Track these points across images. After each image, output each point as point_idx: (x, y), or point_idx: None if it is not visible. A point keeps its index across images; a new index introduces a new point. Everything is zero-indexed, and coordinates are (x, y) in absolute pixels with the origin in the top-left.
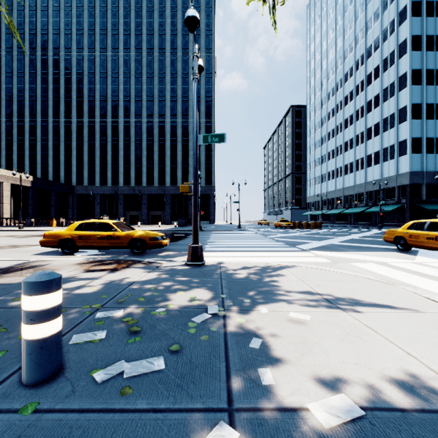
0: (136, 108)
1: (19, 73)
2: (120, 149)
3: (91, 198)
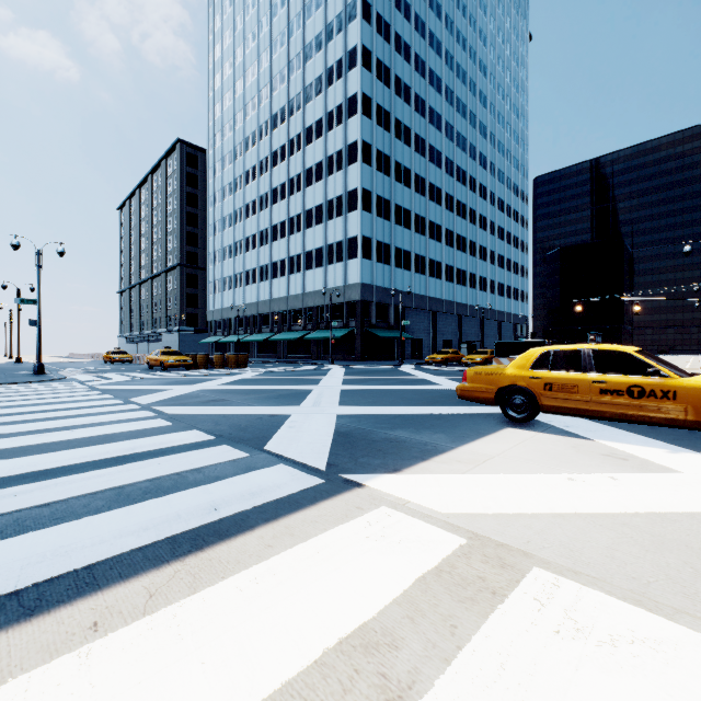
0: None
1: None
2: None
3: None
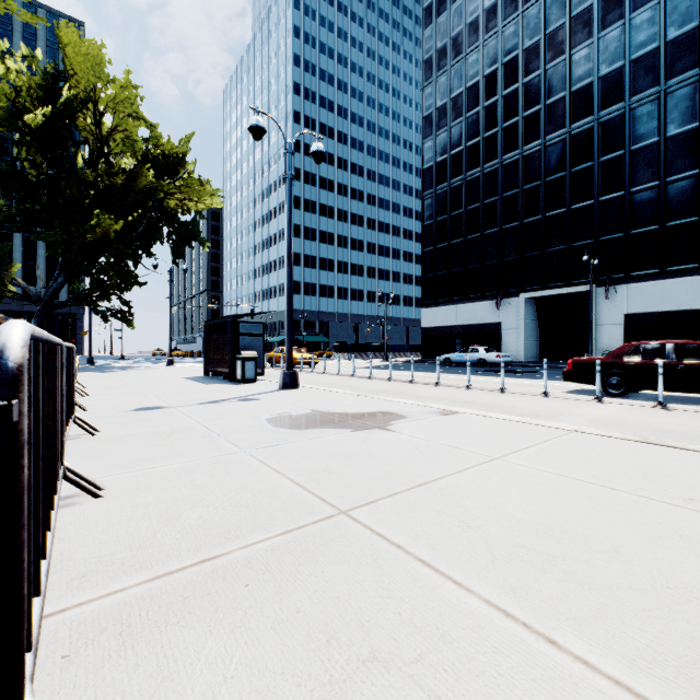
0: None
1: None
2: None
3: None
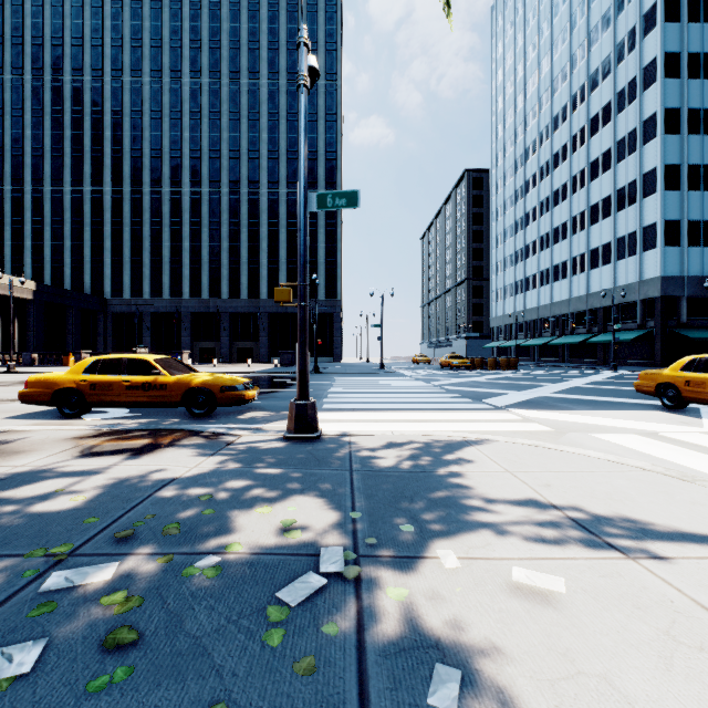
0: (211, 170)
1: (14, 110)
2: (184, 238)
3: (135, 318)
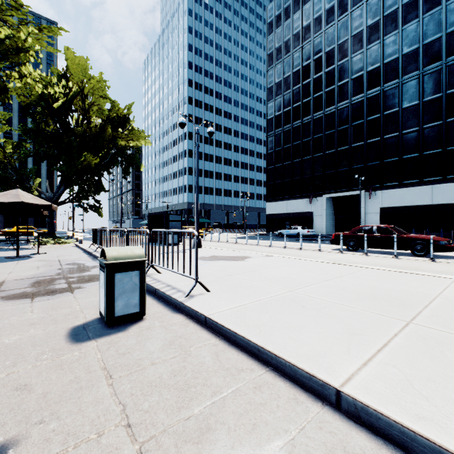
0: None
1: None
2: None
3: None
